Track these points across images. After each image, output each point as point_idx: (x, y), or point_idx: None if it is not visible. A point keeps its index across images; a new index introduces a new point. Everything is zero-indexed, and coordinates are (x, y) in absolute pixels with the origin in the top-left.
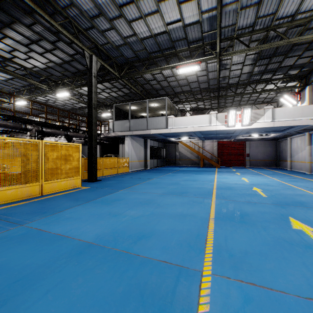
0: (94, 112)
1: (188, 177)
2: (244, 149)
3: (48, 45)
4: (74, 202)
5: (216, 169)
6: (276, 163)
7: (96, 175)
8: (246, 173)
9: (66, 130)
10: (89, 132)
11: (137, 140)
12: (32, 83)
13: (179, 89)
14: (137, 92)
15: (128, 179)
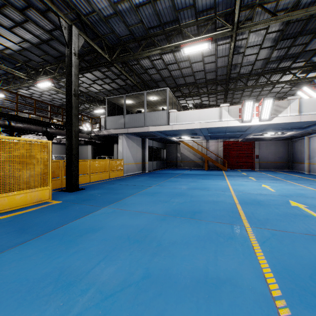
0: (75, 101)
1: (195, 184)
2: (253, 150)
3: (16, 15)
4: (13, 238)
5: (224, 173)
6: (289, 165)
7: (77, 182)
8: (261, 178)
9: (45, 126)
10: (68, 127)
11: (134, 139)
12: (4, 69)
13: (182, 81)
14: (133, 82)
15: (119, 187)
